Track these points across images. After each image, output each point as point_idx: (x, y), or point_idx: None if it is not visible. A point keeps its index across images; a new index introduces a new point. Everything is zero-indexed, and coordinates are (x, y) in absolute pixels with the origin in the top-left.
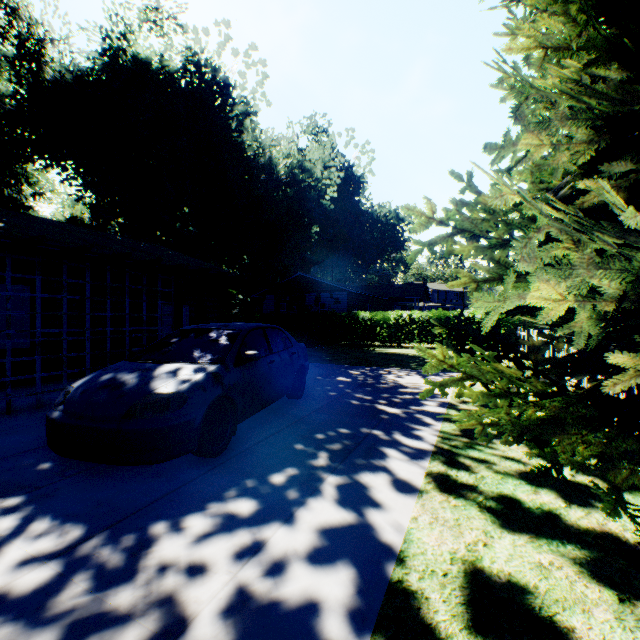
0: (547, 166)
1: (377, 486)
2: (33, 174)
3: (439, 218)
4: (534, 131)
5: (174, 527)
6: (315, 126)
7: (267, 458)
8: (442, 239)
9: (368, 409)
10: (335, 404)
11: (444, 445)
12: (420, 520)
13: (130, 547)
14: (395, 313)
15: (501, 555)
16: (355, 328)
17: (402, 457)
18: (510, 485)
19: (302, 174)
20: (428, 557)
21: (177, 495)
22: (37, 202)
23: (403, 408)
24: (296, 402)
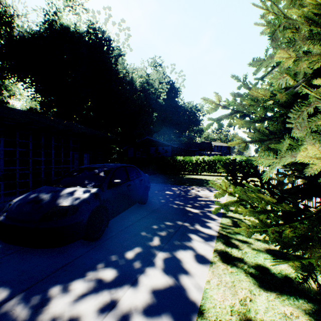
0: (293, 70)
1: (186, 259)
2: (8, 85)
3: (223, 105)
4: (285, 48)
5: (64, 289)
6: (155, 62)
7: (124, 241)
8: (224, 117)
9: (181, 210)
10: (164, 207)
11: (223, 232)
12: (211, 282)
13: (35, 305)
14: (195, 157)
15: (261, 308)
16: (175, 165)
17: (200, 240)
18: (261, 258)
19: (148, 86)
20: (217, 310)
21: (70, 266)
22: (11, 100)
23: (200, 209)
24: (143, 206)
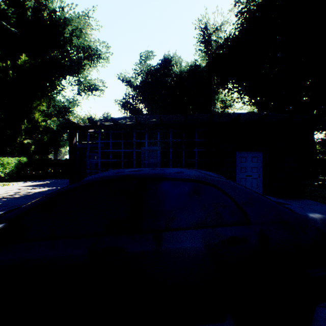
0: None
1: None
2: (218, 97)
3: None
4: None
5: None
6: None
7: None
8: None
9: None
10: None
11: None
12: None
13: None
14: None
15: None
16: None
17: None
18: None
19: None
20: None
21: None
22: (228, 110)
23: None
24: None
